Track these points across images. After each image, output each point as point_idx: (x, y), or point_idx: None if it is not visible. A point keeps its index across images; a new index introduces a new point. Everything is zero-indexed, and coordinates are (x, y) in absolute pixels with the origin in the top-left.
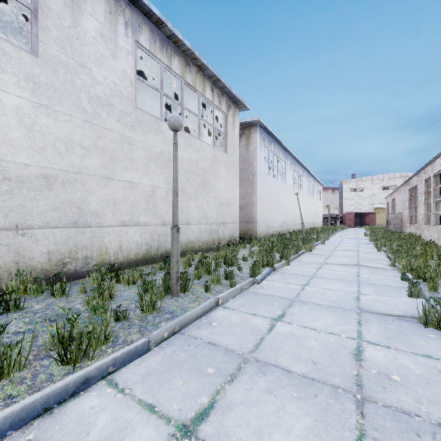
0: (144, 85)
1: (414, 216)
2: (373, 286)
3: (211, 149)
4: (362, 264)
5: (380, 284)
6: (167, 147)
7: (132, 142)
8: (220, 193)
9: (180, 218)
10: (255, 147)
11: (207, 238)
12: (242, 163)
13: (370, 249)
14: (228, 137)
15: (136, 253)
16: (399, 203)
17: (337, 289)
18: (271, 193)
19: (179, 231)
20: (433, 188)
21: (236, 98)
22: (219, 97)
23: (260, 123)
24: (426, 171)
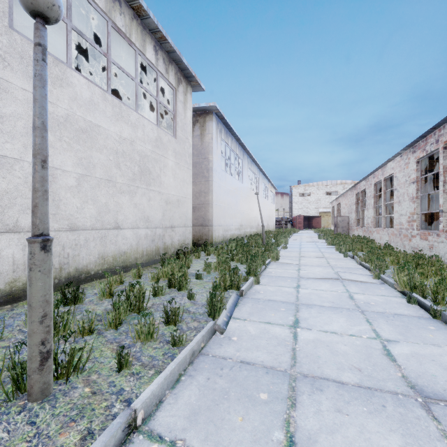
0: (56, 31)
1: (362, 219)
2: (384, 318)
3: (155, 129)
4: (345, 278)
5: (390, 312)
6: (79, 110)
7: (2, 86)
8: (167, 188)
9: (103, 220)
10: (211, 138)
11: (149, 246)
12: (195, 156)
13: (335, 255)
14: (178, 118)
15: (10, 279)
16: (345, 207)
17: (344, 330)
18: (229, 192)
19: (50, 248)
20: (383, 191)
21: (188, 71)
22: (166, 64)
23: (217, 111)
24: (375, 175)
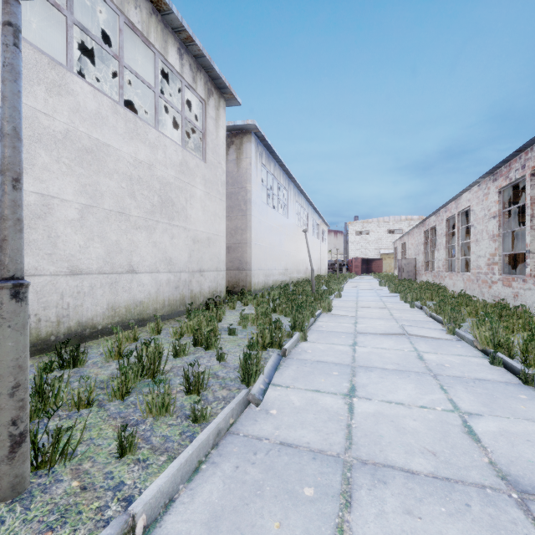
0: (57, 30)
1: (431, 262)
2: (463, 384)
3: (179, 151)
4: (412, 333)
5: (469, 377)
6: (82, 124)
7: None
8: (194, 223)
9: (114, 262)
10: (250, 163)
11: (171, 295)
12: (230, 185)
13: (399, 305)
14: (208, 138)
15: None
16: (411, 247)
17: (413, 400)
18: (271, 230)
19: (24, 295)
20: (457, 228)
21: (221, 80)
22: (193, 71)
23: (256, 130)
24: (448, 209)
